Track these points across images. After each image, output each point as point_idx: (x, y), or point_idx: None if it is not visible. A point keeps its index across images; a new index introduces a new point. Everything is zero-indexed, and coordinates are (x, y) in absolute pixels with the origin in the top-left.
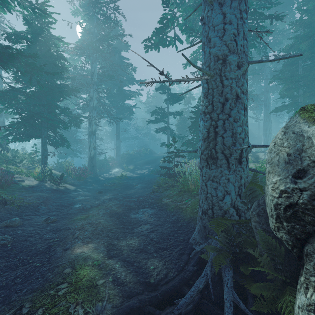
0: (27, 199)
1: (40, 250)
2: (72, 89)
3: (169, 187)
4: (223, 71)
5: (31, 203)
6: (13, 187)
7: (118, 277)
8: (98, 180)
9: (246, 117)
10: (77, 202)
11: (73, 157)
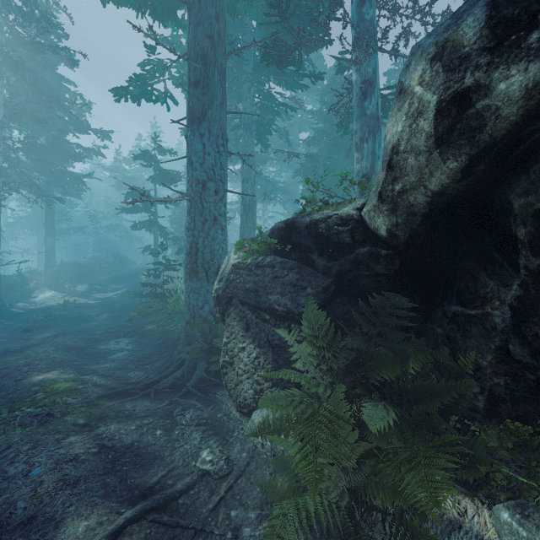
0: None
1: None
2: None
3: (155, 311)
4: (203, 194)
5: None
6: None
7: (98, 383)
8: (10, 314)
9: (224, 236)
10: None
11: None
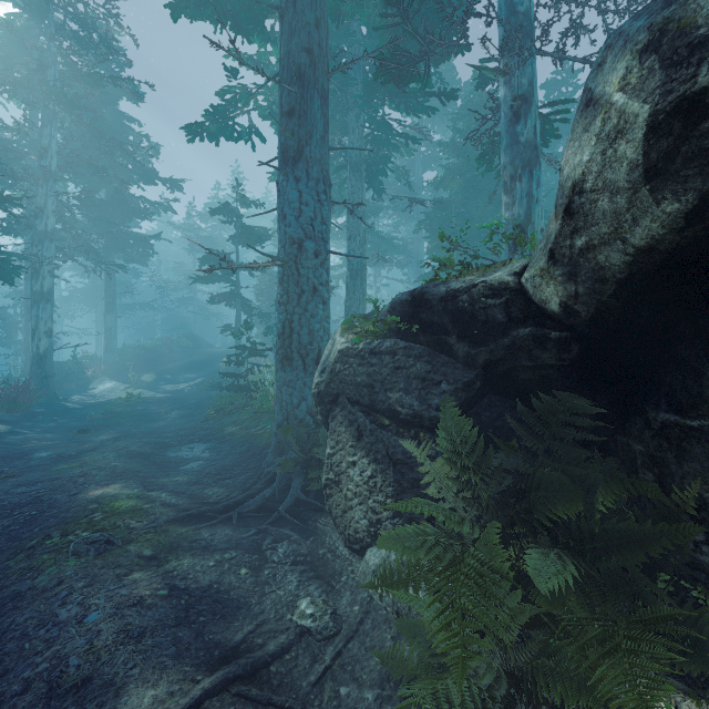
0: None
1: (22, 503)
2: None
3: (237, 409)
4: (299, 258)
5: None
6: None
7: (168, 502)
8: (64, 409)
9: (327, 312)
10: (36, 449)
11: None
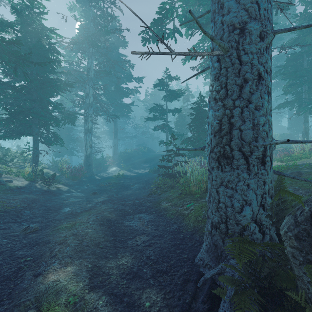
0: (11, 202)
1: (4, 276)
2: (65, 83)
3: (168, 188)
4: (240, 43)
5: (14, 207)
6: None
7: None
8: (93, 179)
9: (270, 105)
10: (67, 205)
11: (70, 155)
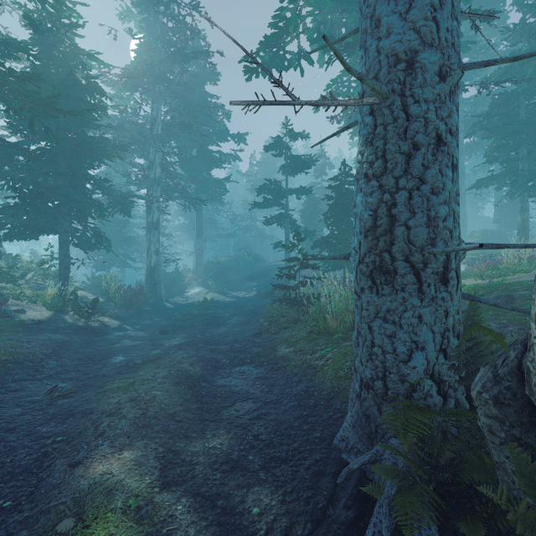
0: (24, 346)
1: (20, 466)
2: (113, 145)
3: (289, 323)
4: (408, 85)
5: (30, 354)
6: (2, 323)
7: None
8: (162, 308)
9: (457, 185)
10: (119, 351)
11: (121, 267)
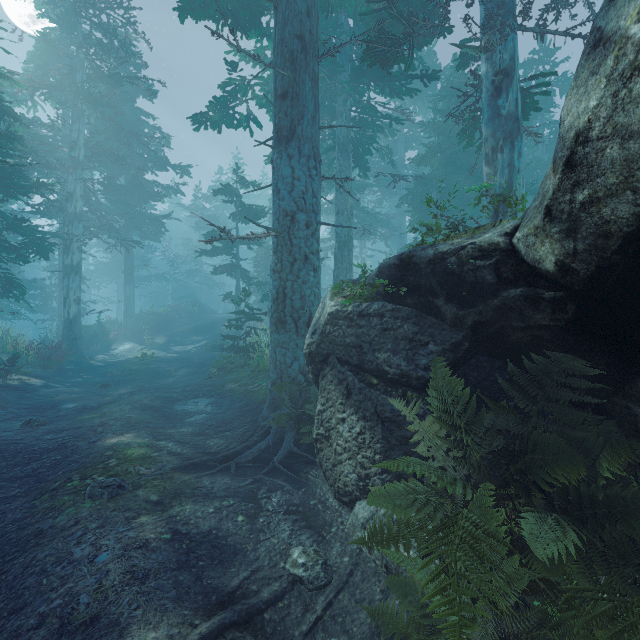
0: None
1: (50, 448)
2: (36, 183)
3: (236, 368)
4: (292, 229)
5: None
6: None
7: (173, 451)
8: (90, 367)
9: (317, 279)
10: (65, 401)
11: (12, 319)
